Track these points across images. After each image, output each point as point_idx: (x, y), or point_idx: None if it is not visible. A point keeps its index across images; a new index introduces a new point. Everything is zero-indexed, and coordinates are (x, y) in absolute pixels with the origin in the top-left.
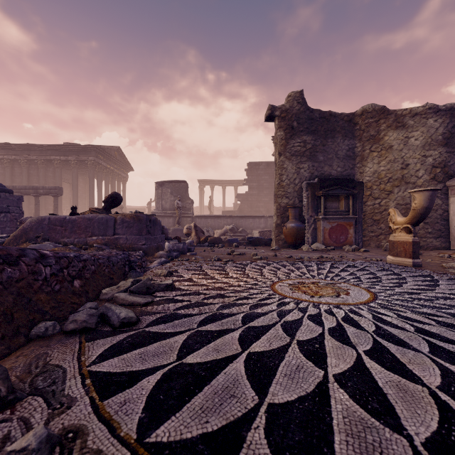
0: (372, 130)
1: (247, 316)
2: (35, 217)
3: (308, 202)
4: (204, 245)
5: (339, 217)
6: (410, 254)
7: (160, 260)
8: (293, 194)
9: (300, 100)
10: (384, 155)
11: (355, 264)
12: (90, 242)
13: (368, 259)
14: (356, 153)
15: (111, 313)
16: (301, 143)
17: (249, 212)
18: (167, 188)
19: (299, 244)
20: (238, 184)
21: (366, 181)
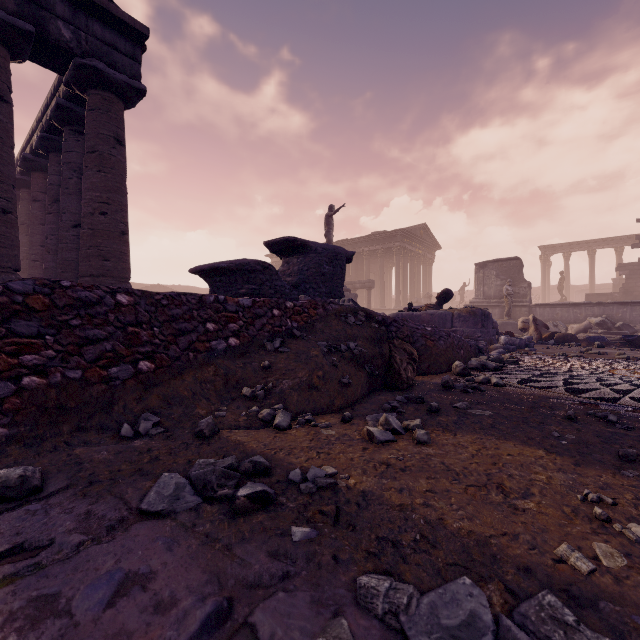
0: None
1: (573, 375)
2: (392, 314)
3: None
4: (547, 343)
5: None
6: None
7: (498, 350)
8: None
9: None
10: None
11: None
12: None
13: None
14: None
15: (487, 364)
16: None
17: None
18: (490, 270)
19: None
20: (624, 243)
21: None
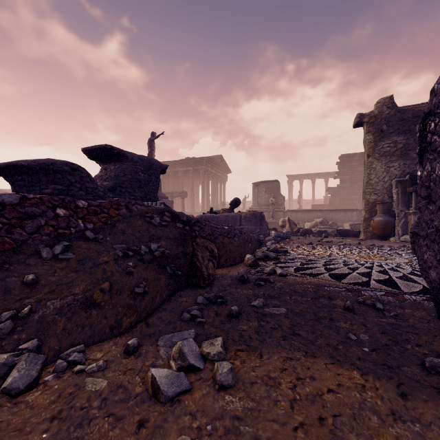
0: None
1: (327, 261)
2: (198, 215)
3: (398, 198)
4: (297, 235)
5: None
6: None
7: (271, 242)
8: (382, 191)
9: (389, 105)
10: None
11: None
12: None
13: None
14: None
15: (269, 255)
16: (391, 143)
17: (341, 205)
18: (262, 188)
19: (387, 236)
20: (329, 176)
21: None
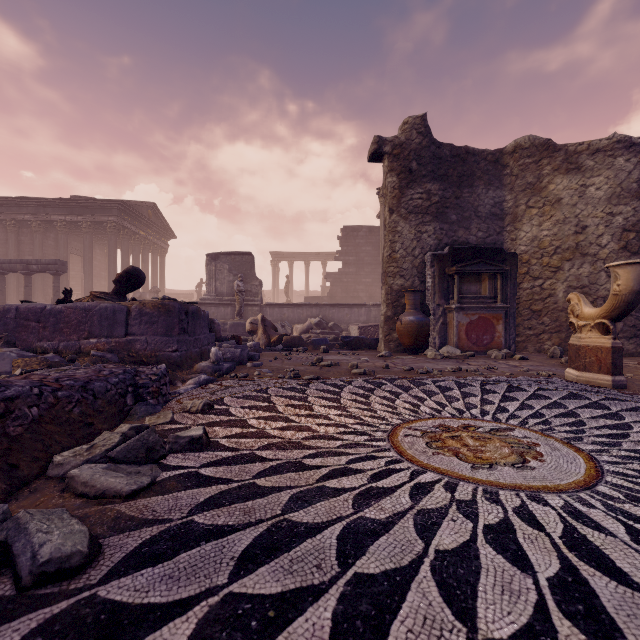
0: (530, 175)
1: (350, 532)
2: None
3: (435, 283)
4: (276, 349)
5: (481, 307)
6: (608, 367)
7: (198, 378)
8: (412, 271)
9: (422, 129)
10: (549, 212)
11: (520, 385)
12: (86, 347)
13: (533, 372)
14: (505, 211)
15: (21, 545)
16: (424, 194)
17: (344, 298)
18: (223, 263)
19: (421, 348)
20: (328, 258)
21: (521, 252)
